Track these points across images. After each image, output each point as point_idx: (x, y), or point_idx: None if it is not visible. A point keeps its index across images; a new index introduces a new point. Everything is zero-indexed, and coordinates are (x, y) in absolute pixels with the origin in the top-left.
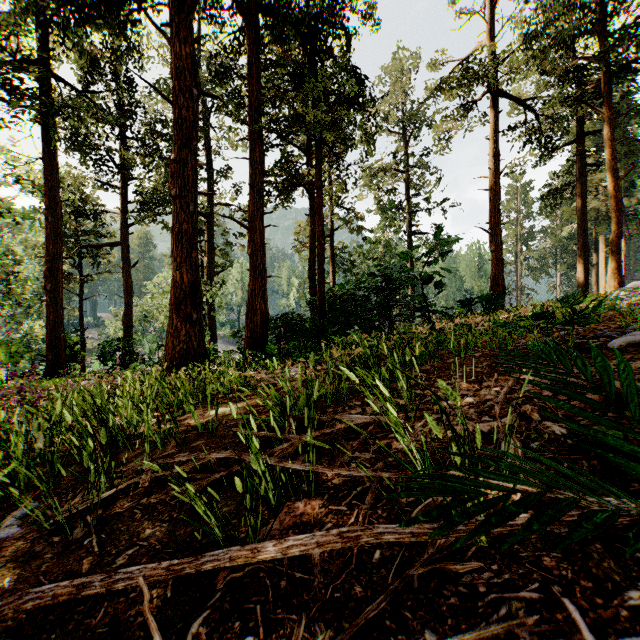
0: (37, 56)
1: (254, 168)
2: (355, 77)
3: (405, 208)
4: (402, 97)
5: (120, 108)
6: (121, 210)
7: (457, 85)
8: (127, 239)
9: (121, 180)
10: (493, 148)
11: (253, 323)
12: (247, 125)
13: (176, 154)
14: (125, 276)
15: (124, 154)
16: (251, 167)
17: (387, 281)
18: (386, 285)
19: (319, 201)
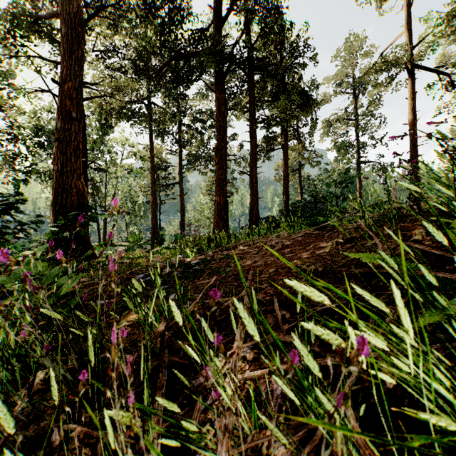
0: (147, 95)
1: (252, 146)
2: (304, 94)
3: (355, 145)
4: (352, 68)
5: (180, 111)
6: (179, 164)
7: (379, 70)
8: (182, 180)
9: (180, 149)
10: (412, 104)
11: (252, 220)
12: (249, 125)
13: (217, 144)
14: (181, 200)
15: (180, 134)
16: (251, 145)
17: (314, 198)
18: (314, 200)
19: (286, 157)
